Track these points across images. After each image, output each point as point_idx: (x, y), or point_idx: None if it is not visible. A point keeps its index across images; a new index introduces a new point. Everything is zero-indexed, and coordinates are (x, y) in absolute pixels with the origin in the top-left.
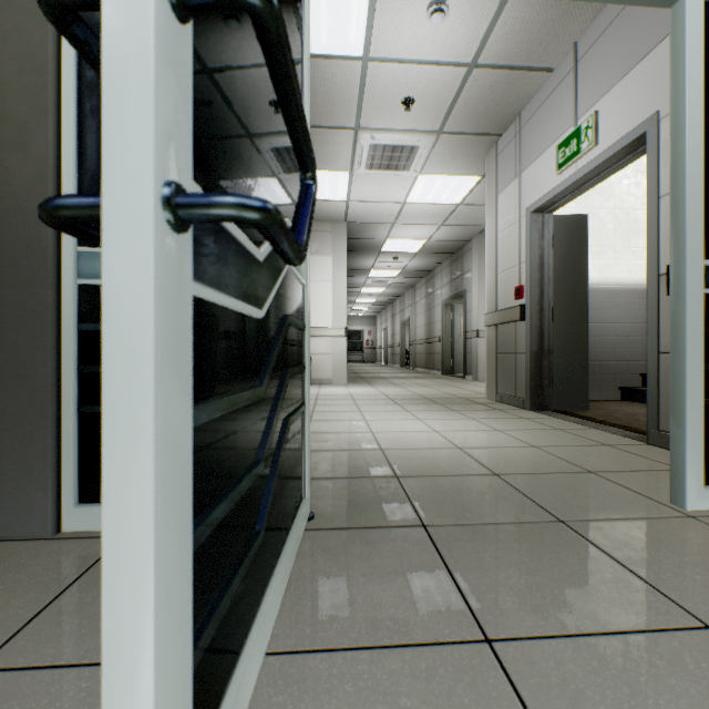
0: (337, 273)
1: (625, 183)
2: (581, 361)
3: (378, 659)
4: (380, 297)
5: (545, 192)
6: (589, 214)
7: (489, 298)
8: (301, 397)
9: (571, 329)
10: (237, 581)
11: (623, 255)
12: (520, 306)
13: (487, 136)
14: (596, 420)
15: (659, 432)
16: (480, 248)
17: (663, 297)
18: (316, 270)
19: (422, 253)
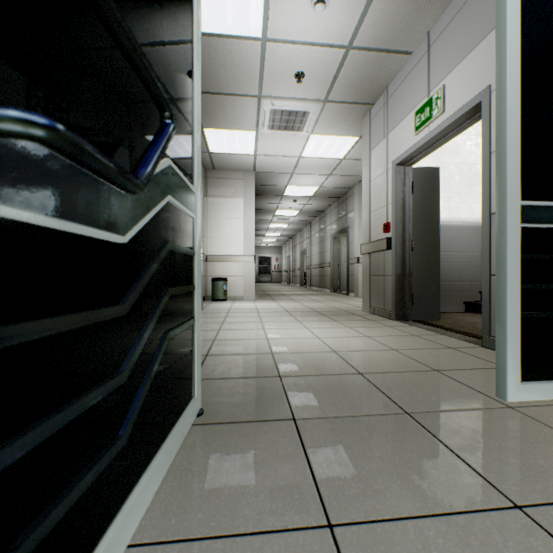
0: (247, 212)
1: (468, 144)
2: (434, 282)
3: (230, 548)
4: (284, 231)
5: (406, 149)
6: (441, 167)
7: (364, 232)
8: (191, 312)
9: (426, 257)
10: (80, 489)
11: (466, 199)
12: (387, 238)
13: (363, 105)
14: (445, 328)
15: (491, 337)
16: (360, 194)
17: (493, 231)
18: (231, 210)
19: (316, 197)
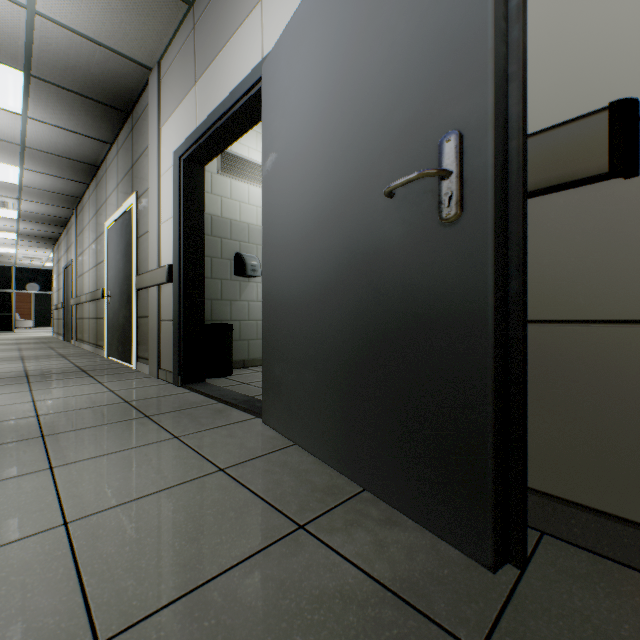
0: None
1: None
2: None
3: (49, 331)
4: None
5: None
6: None
7: None
8: None
9: None
10: None
11: None
12: None
13: None
14: None
15: None
16: None
17: None
18: None
19: None
